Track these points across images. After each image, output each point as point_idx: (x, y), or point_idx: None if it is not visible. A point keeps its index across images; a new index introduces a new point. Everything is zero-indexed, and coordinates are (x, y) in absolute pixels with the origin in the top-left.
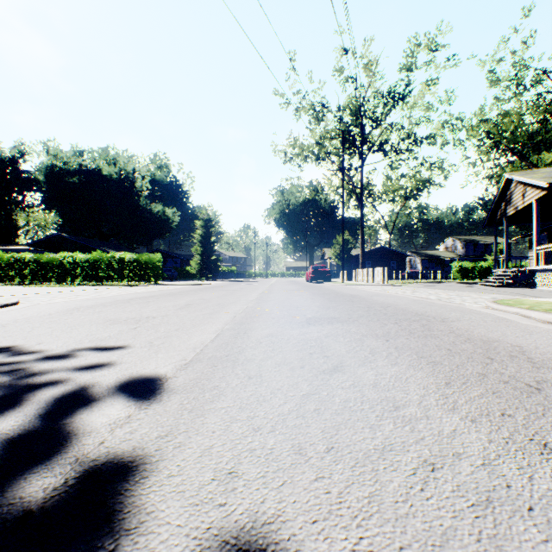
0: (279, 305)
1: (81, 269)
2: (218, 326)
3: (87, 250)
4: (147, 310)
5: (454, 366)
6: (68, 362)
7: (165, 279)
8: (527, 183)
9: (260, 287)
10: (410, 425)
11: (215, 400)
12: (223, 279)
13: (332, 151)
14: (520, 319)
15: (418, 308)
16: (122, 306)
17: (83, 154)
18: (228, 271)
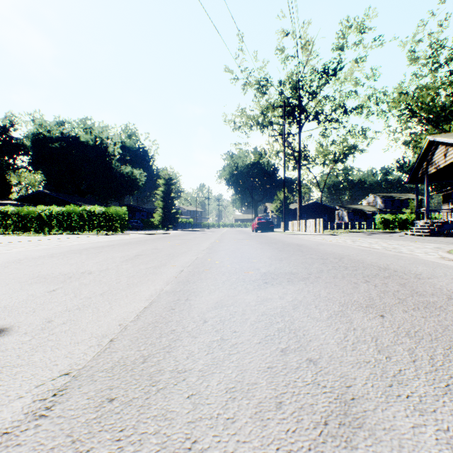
0: (229, 256)
1: (56, 220)
2: (157, 287)
3: (66, 204)
4: (92, 262)
5: None
6: None
7: (133, 229)
8: (449, 144)
9: (213, 236)
10: None
11: None
12: (182, 229)
13: (274, 121)
14: None
15: (375, 259)
16: (69, 257)
17: (64, 124)
18: (187, 222)
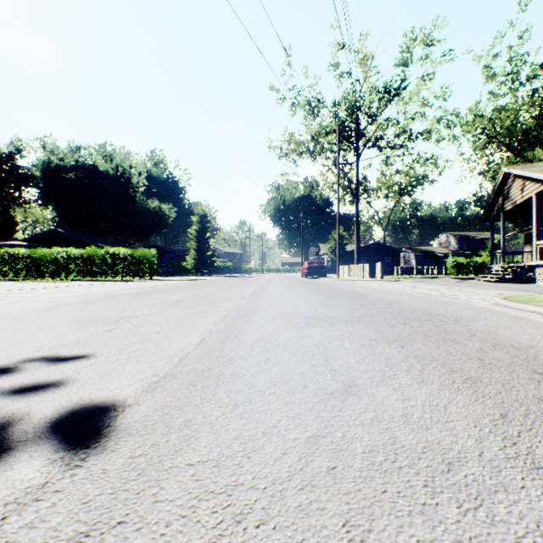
0: (274, 302)
1: (75, 264)
2: (206, 327)
3: (83, 246)
4: (133, 307)
5: (498, 385)
6: (7, 379)
7: (161, 275)
8: (526, 177)
9: (256, 283)
10: (485, 507)
11: (182, 449)
12: (219, 274)
13: (327, 147)
14: (541, 319)
15: (424, 305)
16: (107, 303)
17: (80, 151)
18: (224, 266)
